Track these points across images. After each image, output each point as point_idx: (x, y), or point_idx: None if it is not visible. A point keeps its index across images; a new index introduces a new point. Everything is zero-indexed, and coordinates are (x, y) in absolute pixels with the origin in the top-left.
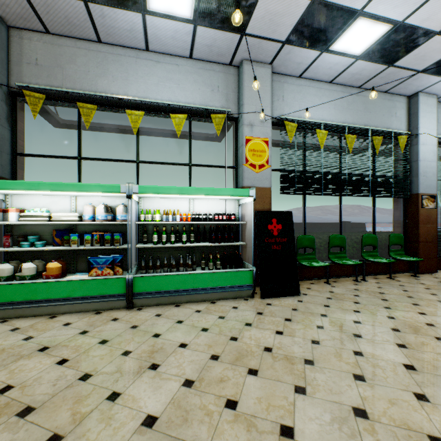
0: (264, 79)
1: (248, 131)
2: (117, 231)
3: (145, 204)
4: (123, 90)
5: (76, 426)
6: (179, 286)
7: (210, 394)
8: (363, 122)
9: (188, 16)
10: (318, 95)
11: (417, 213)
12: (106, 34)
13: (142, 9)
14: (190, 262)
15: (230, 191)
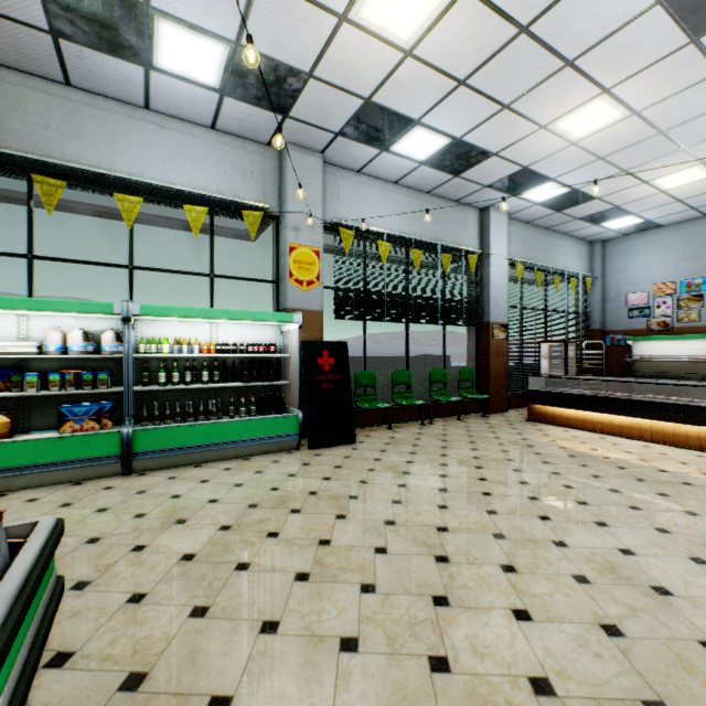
0: (313, 171)
1: (293, 237)
2: (99, 368)
3: (144, 329)
4: (108, 161)
5: (103, 573)
6: (200, 440)
7: (251, 531)
8: (432, 235)
9: (213, 84)
10: (380, 197)
11: (488, 344)
12: (81, 78)
13: (146, 63)
14: (215, 409)
15: (269, 315)
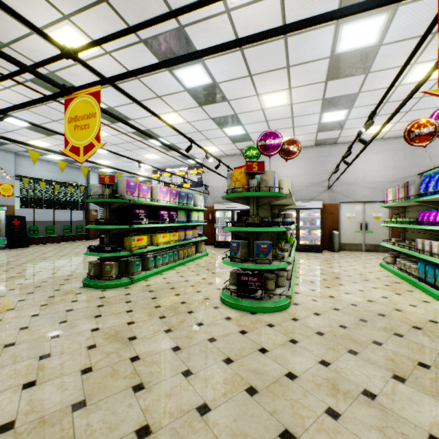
0: (11, 158)
1: (2, 181)
2: None
3: None
4: None
5: None
6: None
7: None
8: (65, 179)
9: None
10: (41, 166)
11: (90, 216)
12: None
13: None
14: None
15: None
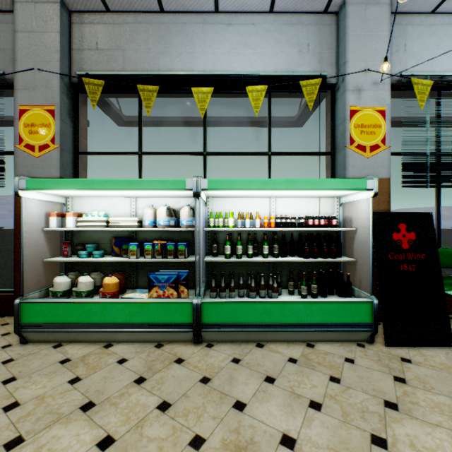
0: (378, 21)
1: (353, 100)
2: (181, 239)
3: (213, 205)
4: (188, 66)
5: None
6: (262, 318)
7: None
8: None
9: None
10: None
11: None
12: None
13: None
14: (275, 285)
15: (336, 182)
